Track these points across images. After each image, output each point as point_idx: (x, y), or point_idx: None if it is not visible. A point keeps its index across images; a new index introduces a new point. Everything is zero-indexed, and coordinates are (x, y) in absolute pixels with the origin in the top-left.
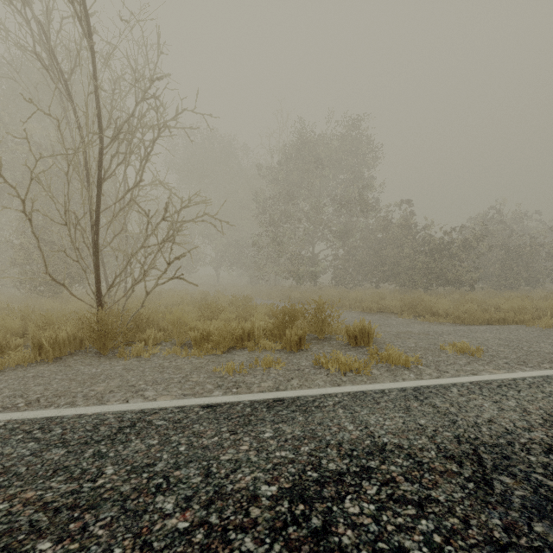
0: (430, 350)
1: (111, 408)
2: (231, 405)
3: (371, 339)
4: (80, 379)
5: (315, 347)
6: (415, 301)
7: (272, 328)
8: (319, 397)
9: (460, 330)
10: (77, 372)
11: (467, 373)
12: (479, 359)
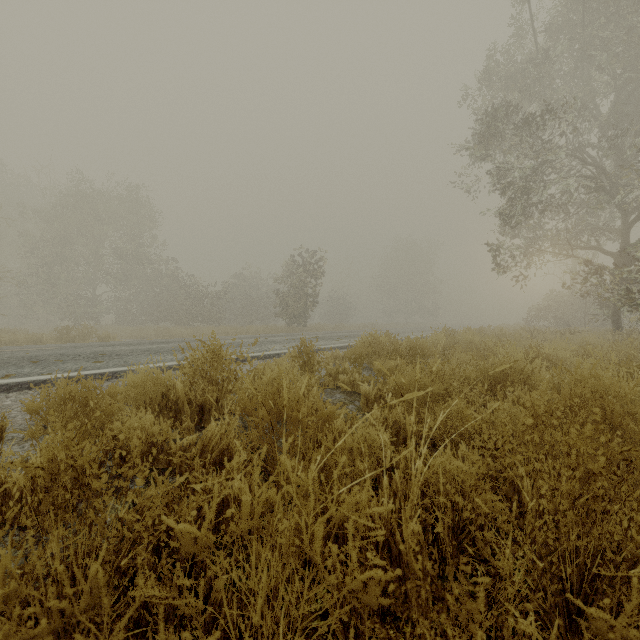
0: None
1: None
2: None
3: (111, 339)
4: None
5: None
6: (164, 330)
7: (55, 338)
8: None
9: None
10: None
11: None
12: None
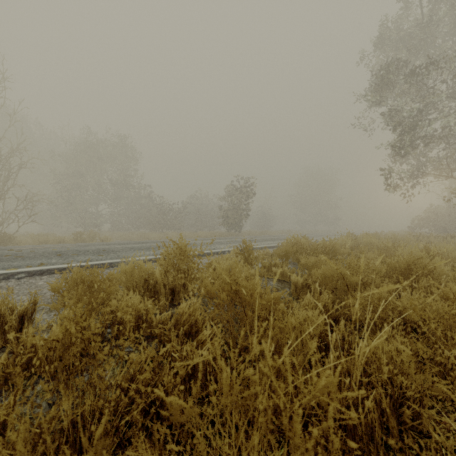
0: None
1: None
2: None
3: (108, 240)
4: None
5: None
6: (143, 234)
7: (73, 240)
8: None
9: None
10: None
11: None
12: None
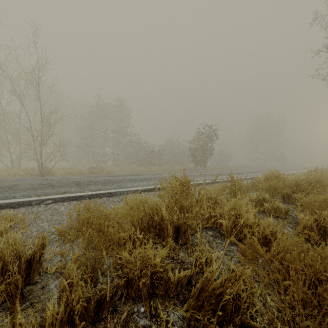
0: None
1: None
2: None
3: (111, 172)
4: None
5: None
6: (134, 168)
7: (88, 172)
8: None
9: None
10: None
11: None
12: None
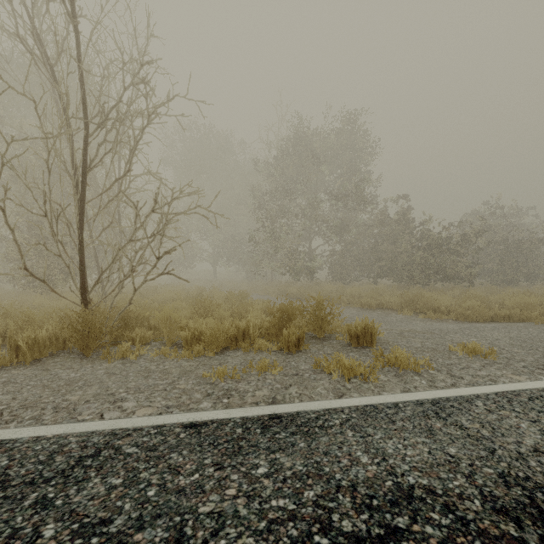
0: (439, 351)
1: (76, 427)
2: (218, 424)
3: (375, 339)
4: (55, 386)
5: (315, 348)
6: (415, 297)
7: (268, 327)
8: (322, 414)
9: (467, 328)
10: (53, 377)
11: (486, 380)
12: (494, 361)
